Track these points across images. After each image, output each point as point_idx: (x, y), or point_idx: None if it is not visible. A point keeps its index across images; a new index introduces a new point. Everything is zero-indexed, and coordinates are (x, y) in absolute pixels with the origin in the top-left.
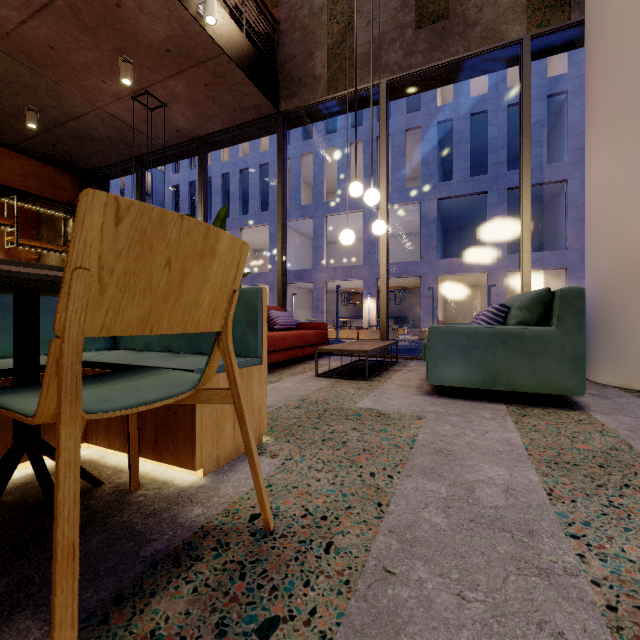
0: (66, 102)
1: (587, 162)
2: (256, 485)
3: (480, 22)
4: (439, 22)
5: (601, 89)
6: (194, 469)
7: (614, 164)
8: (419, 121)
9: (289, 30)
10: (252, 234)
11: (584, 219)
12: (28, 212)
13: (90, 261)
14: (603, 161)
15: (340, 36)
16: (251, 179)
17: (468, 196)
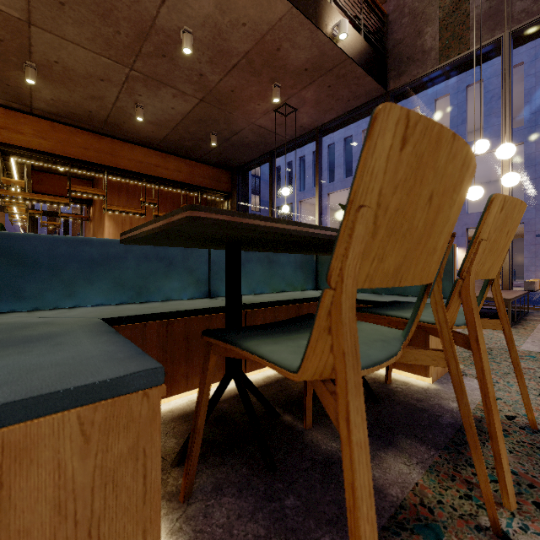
0: (233, 124)
1: None
2: (523, 392)
3: None
4: None
5: None
6: (427, 376)
7: None
8: (522, 57)
9: (397, 18)
10: (337, 198)
11: None
12: (201, 200)
13: (485, 235)
14: None
15: (452, 6)
16: (337, 151)
17: None
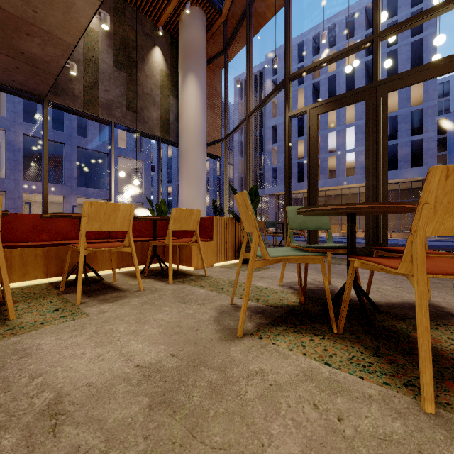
0: None
1: (182, 188)
2: None
3: (148, 123)
4: (136, 113)
5: (186, 173)
6: None
7: (189, 192)
8: None
9: None
10: None
11: (116, 176)
12: None
13: None
14: (187, 190)
15: (91, 85)
16: None
17: (49, 141)
